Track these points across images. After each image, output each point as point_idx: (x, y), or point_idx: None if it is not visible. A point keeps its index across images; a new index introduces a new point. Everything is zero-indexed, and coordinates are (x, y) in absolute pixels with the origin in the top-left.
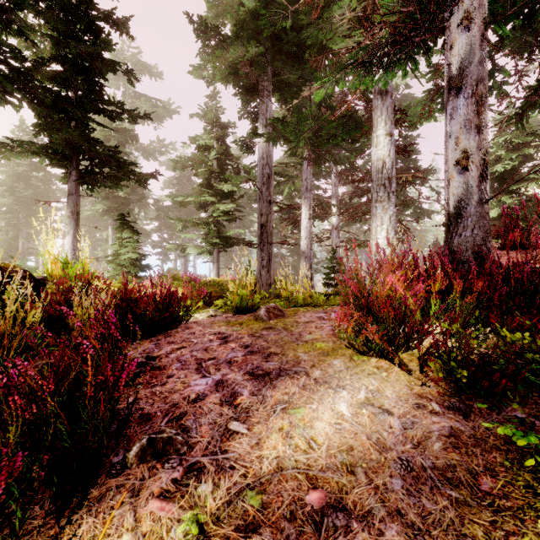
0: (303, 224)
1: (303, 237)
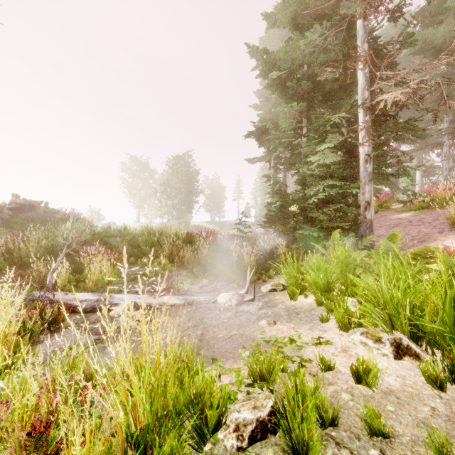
0: (416, 180)
1: (416, 187)
